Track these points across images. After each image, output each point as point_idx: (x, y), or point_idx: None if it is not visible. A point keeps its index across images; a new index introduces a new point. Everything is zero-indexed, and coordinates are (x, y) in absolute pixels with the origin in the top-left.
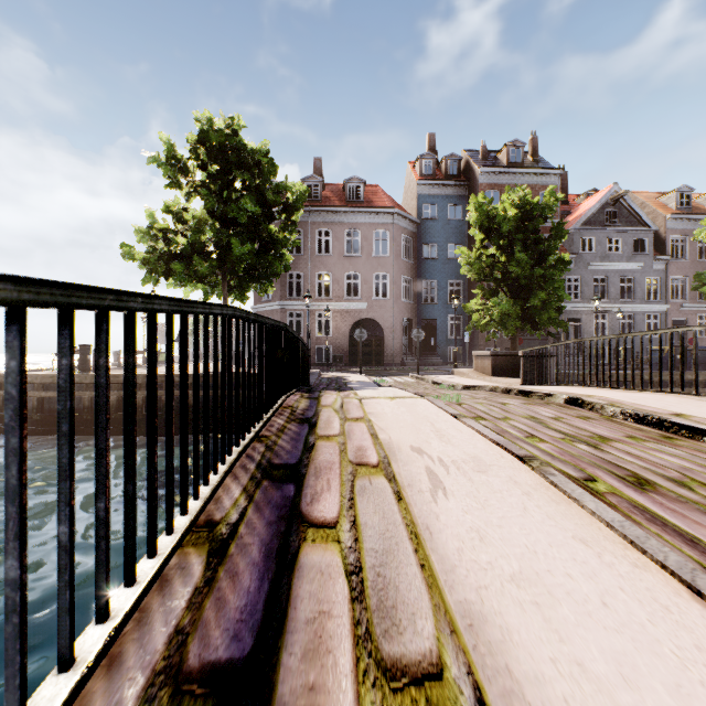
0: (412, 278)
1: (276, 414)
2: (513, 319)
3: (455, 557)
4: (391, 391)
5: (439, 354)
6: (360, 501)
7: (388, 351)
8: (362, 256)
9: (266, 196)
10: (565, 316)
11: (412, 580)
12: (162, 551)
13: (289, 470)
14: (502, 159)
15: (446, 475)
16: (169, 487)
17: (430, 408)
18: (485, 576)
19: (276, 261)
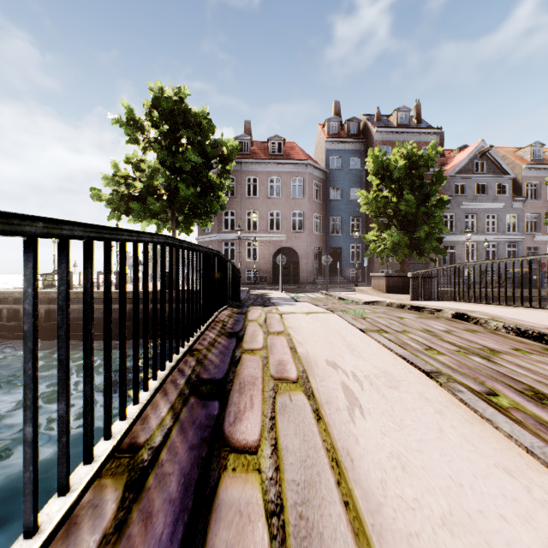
0: (321, 215)
1: (209, 328)
2: (403, 247)
3: (379, 492)
4: (306, 306)
5: (343, 275)
6: (280, 420)
7: (303, 272)
8: (282, 198)
9: (206, 150)
10: (442, 245)
11: (336, 525)
12: (76, 485)
13: (215, 385)
14: (392, 121)
15: (360, 392)
16: (87, 415)
17: (340, 323)
18: (414, 518)
19: (214, 202)
